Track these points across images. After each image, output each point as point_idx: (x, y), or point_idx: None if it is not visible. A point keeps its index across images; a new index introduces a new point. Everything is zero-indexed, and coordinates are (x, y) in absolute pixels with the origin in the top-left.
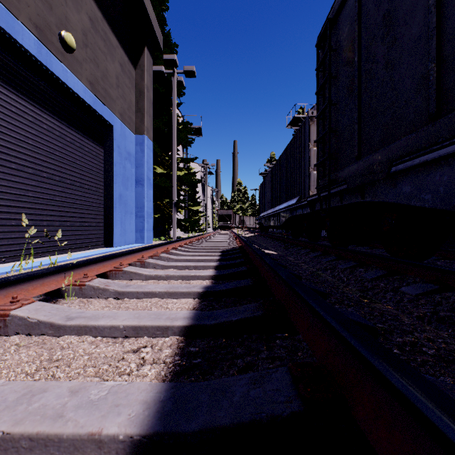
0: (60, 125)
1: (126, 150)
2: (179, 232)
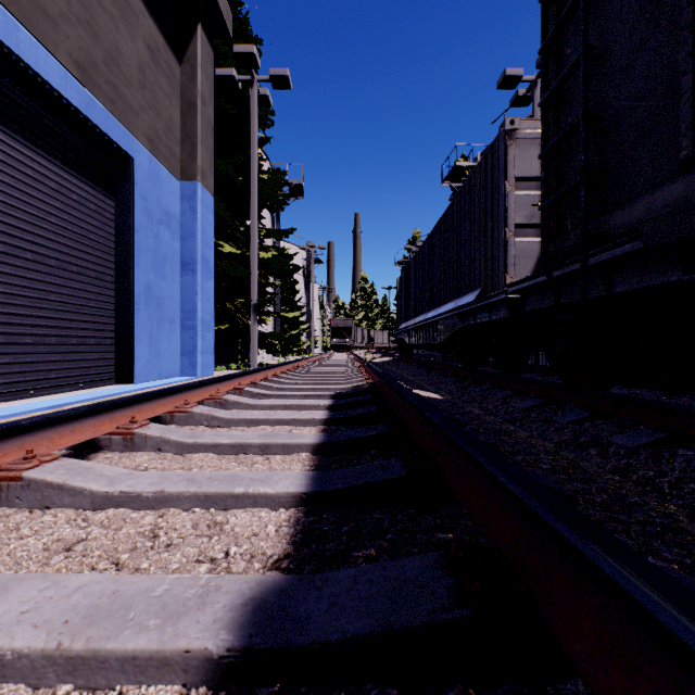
0: (6, 140)
1: (160, 206)
2: (266, 356)
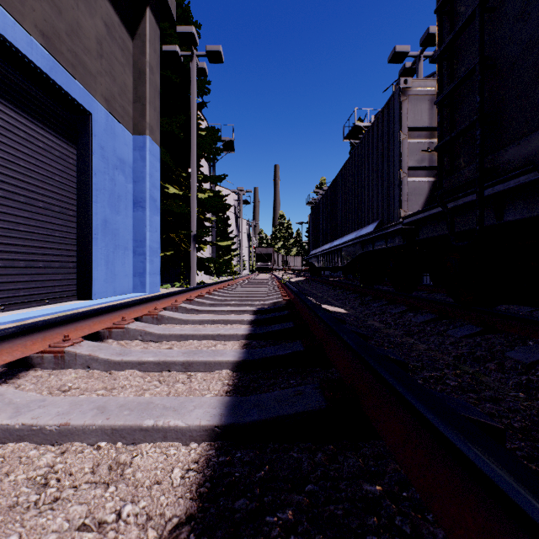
0: None
1: (116, 154)
2: (204, 276)
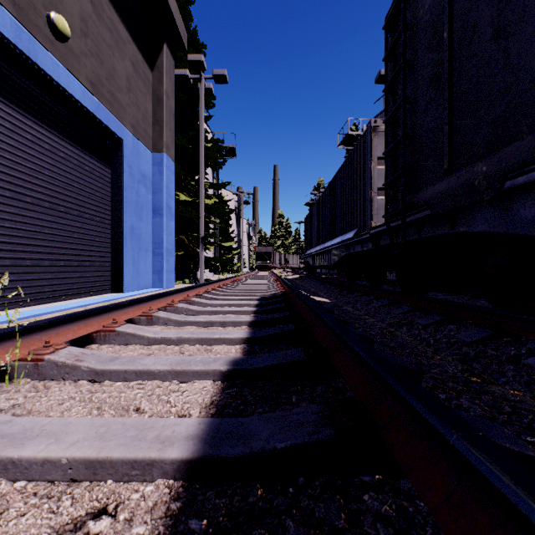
0: (50, 136)
1: (140, 171)
2: (208, 274)
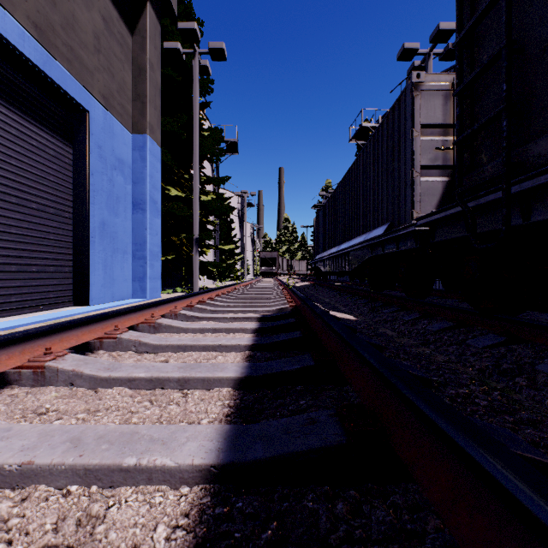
0: None
1: (114, 154)
2: (207, 281)
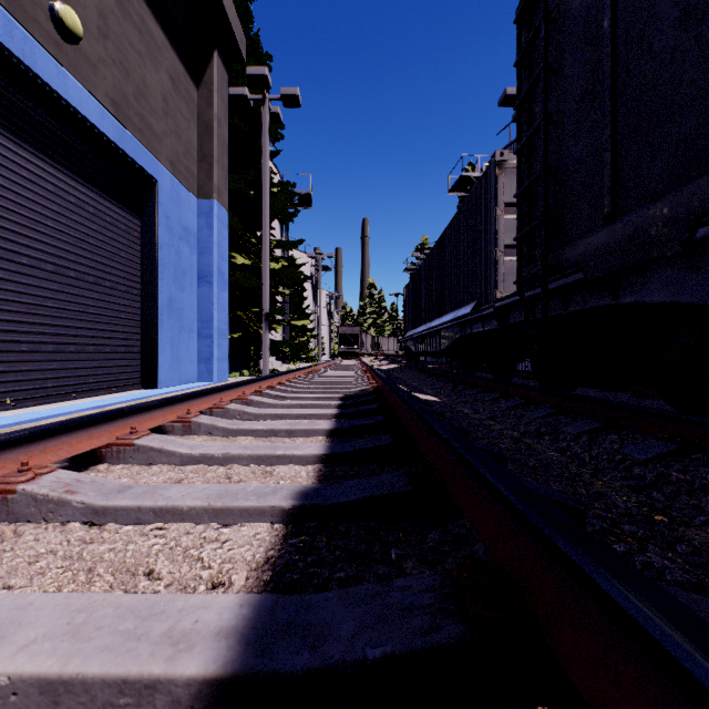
0: (55, 173)
1: (181, 223)
2: (275, 363)
